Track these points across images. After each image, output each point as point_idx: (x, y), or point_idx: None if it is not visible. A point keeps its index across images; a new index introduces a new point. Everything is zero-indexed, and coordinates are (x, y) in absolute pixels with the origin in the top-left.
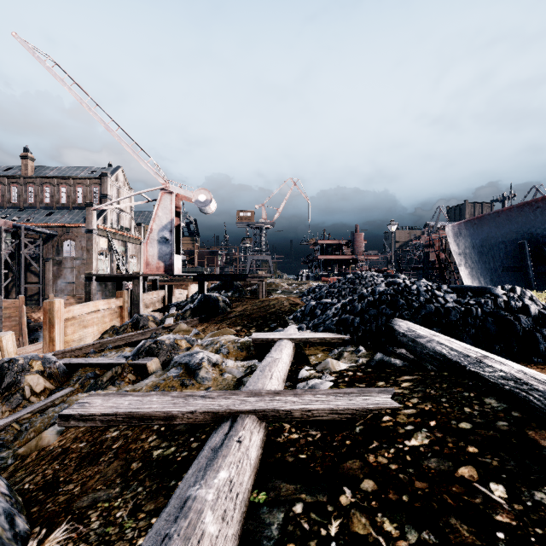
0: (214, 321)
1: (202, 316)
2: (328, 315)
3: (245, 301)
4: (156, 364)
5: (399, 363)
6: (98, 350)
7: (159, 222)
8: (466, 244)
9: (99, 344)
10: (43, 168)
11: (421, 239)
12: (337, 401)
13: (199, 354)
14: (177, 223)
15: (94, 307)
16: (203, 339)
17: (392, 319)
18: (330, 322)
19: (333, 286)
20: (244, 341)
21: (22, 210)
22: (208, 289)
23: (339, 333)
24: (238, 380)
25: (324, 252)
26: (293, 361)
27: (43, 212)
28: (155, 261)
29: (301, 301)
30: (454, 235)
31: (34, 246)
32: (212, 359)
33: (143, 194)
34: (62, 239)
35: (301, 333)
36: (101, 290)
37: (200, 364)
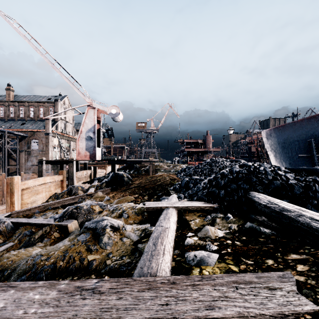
0: (120, 190)
1: (113, 186)
2: (199, 188)
3: (141, 177)
4: (75, 225)
5: (268, 232)
6: (42, 210)
7: (86, 126)
8: (274, 142)
9: (43, 206)
10: (20, 96)
11: (246, 139)
12: (242, 298)
13: (103, 222)
14: (98, 127)
15: (43, 181)
16: (112, 203)
17: (250, 192)
18: (201, 193)
19: (197, 167)
20: (140, 208)
21: (6, 121)
22: (118, 169)
23: (209, 202)
24: (134, 243)
25: (188, 146)
26: (177, 225)
27: (19, 122)
28: (84, 151)
29: (177, 177)
30: (267, 136)
31: (13, 143)
32: (114, 225)
33: (76, 109)
34: (31, 139)
35: (181, 202)
36: (54, 169)
37: (104, 230)
